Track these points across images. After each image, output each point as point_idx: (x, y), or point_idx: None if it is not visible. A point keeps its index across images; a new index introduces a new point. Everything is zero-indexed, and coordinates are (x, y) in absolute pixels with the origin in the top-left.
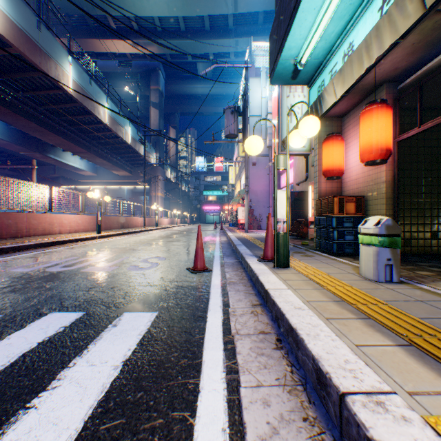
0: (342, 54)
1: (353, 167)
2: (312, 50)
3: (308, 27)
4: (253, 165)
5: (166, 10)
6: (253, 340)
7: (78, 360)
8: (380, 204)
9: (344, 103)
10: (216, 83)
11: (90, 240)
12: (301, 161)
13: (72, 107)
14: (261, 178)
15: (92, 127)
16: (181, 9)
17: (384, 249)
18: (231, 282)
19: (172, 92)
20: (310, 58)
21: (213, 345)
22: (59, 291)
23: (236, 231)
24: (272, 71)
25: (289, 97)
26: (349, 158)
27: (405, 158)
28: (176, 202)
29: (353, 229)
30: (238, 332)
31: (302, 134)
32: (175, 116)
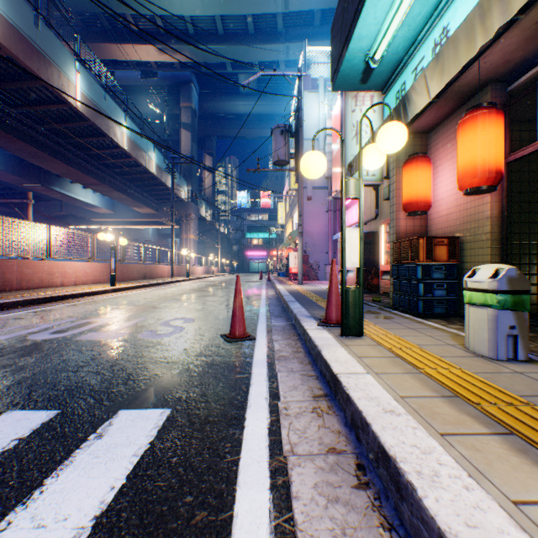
0: (431, 44)
1: (442, 198)
2: (390, 41)
3: (386, 7)
4: (308, 200)
5: (200, 8)
6: (318, 468)
7: (18, 515)
8: (483, 247)
9: (432, 112)
10: (262, 99)
11: (100, 294)
12: (369, 194)
13: (81, 127)
14: (318, 217)
15: (107, 153)
16: (218, 6)
17: (506, 313)
18: (282, 357)
19: (208, 111)
20: (387, 52)
21: (254, 478)
22: (34, 371)
23: (286, 283)
24: (335, 72)
25: (355, 112)
26: (437, 187)
27: (513, 187)
28: (212, 246)
29: (444, 282)
30: (294, 450)
31: (382, 148)
32: (211, 140)
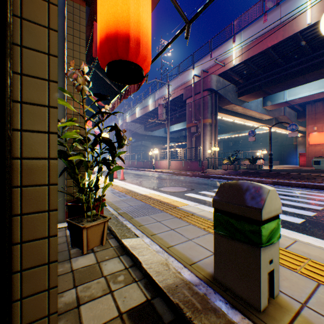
0: None
1: None
2: None
3: None
4: None
5: None
6: None
7: None
8: None
9: None
10: None
11: None
12: None
13: None
14: None
15: None
16: None
17: None
18: None
19: None
20: None
21: None
22: None
23: None
24: None
25: None
26: None
27: None
28: None
29: None
30: None
31: None
32: None
